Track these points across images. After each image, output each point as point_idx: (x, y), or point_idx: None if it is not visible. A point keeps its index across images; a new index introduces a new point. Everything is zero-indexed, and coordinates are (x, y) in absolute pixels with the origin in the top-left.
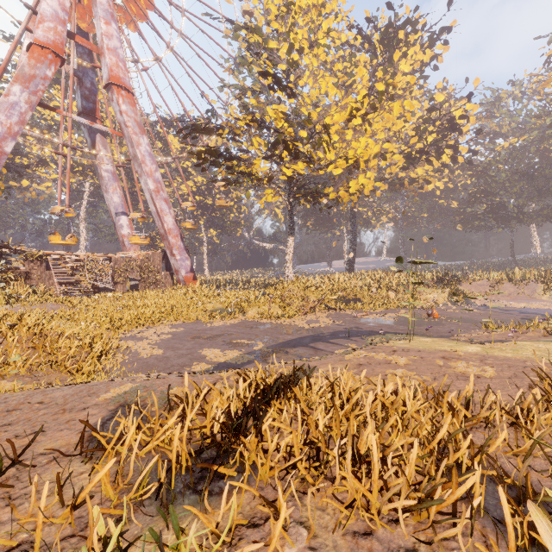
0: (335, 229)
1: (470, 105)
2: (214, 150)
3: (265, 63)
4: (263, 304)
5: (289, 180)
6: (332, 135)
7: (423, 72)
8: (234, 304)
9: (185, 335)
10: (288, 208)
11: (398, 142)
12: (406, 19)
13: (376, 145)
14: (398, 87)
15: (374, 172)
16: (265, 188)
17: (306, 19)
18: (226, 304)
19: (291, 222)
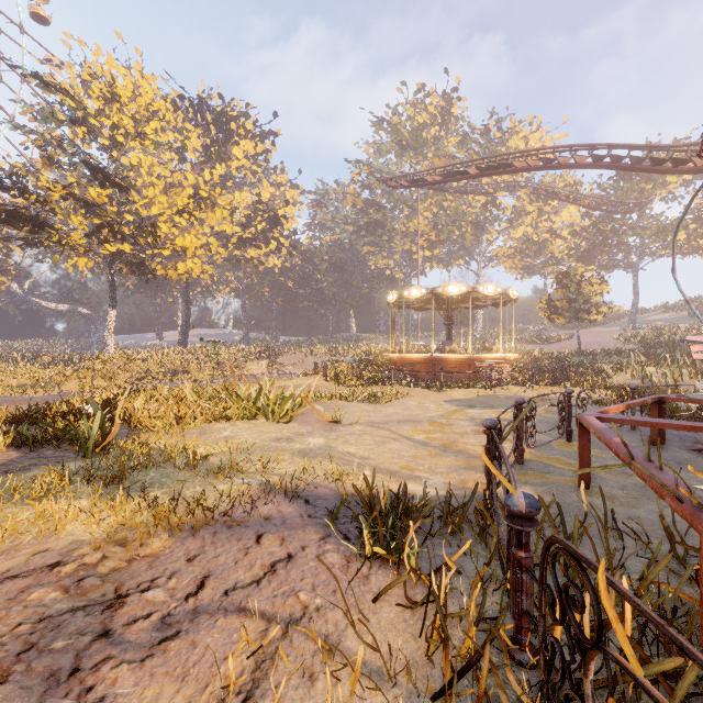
0: (166, 295)
1: (289, 209)
2: (16, 213)
3: (84, 134)
4: (84, 378)
5: (112, 254)
6: (160, 223)
7: (256, 159)
8: (46, 379)
9: (10, 403)
10: (109, 279)
11: (232, 223)
12: (237, 116)
13: (203, 236)
14: (233, 167)
15: (214, 237)
16: (80, 256)
17: (132, 106)
18: (36, 379)
19: (114, 294)
